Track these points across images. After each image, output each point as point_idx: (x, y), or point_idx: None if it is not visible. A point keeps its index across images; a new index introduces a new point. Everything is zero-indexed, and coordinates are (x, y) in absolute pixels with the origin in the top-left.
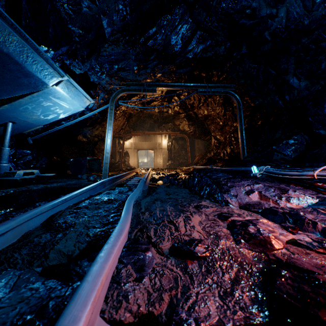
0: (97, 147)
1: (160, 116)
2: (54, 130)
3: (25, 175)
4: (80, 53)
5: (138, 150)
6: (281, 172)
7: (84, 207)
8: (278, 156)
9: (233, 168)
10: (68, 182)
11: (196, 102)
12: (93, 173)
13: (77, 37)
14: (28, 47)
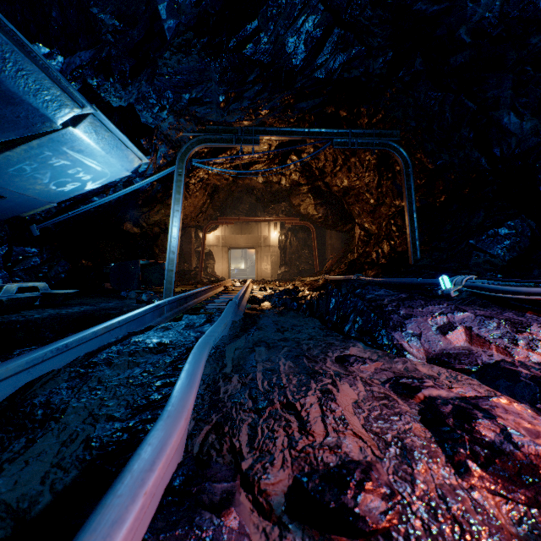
0: (158, 244)
1: (266, 190)
2: (79, 211)
3: (22, 292)
4: (117, 66)
5: (230, 248)
6: (504, 288)
7: (103, 361)
8: (480, 257)
9: (400, 280)
10: (101, 304)
11: (329, 164)
12: (151, 288)
13: (111, 35)
14: (2, 39)
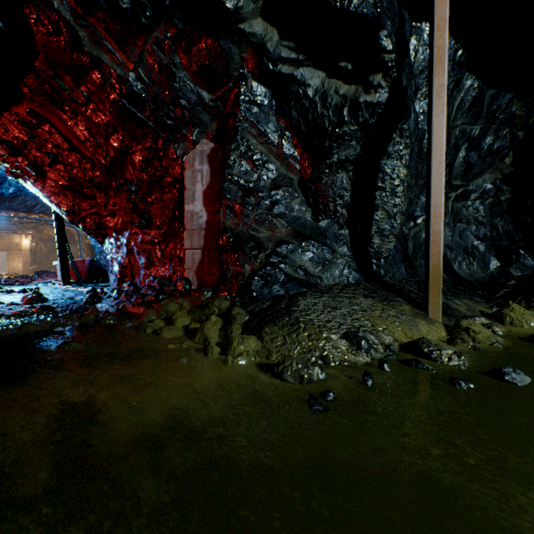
0: None
1: None
2: None
3: None
4: None
5: None
6: None
7: None
8: None
9: None
10: None
11: None
12: None
13: None
14: None
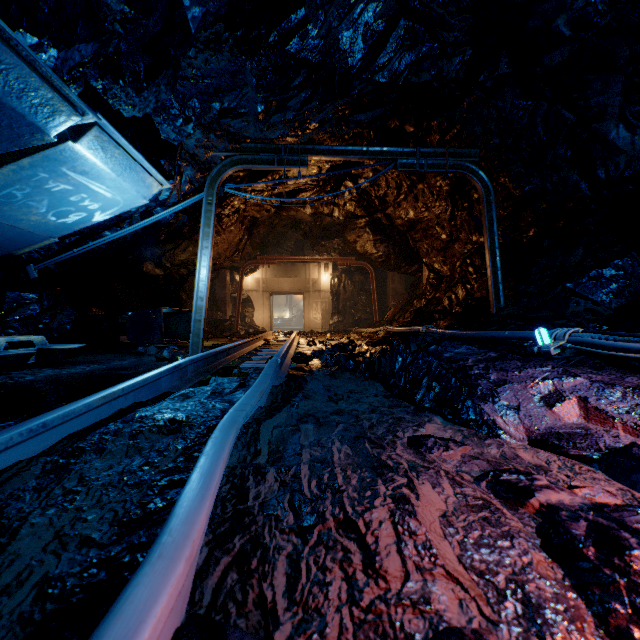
0: (185, 289)
1: (315, 224)
2: (86, 248)
3: (14, 348)
4: (128, 64)
5: (272, 293)
6: (624, 345)
7: (93, 447)
8: (579, 304)
9: (481, 333)
10: (112, 362)
11: (391, 191)
12: (176, 341)
13: (119, 24)
14: None
